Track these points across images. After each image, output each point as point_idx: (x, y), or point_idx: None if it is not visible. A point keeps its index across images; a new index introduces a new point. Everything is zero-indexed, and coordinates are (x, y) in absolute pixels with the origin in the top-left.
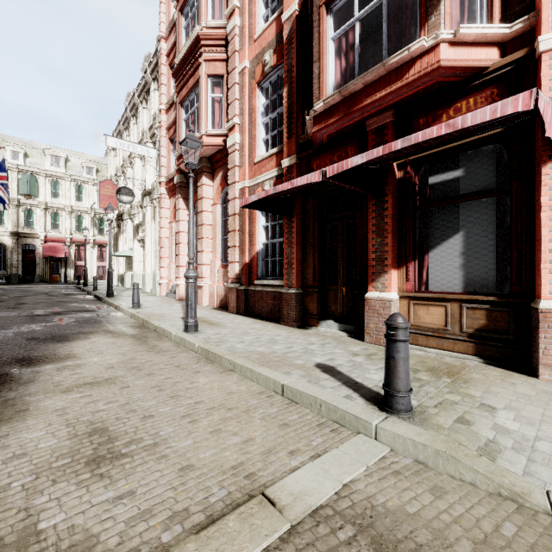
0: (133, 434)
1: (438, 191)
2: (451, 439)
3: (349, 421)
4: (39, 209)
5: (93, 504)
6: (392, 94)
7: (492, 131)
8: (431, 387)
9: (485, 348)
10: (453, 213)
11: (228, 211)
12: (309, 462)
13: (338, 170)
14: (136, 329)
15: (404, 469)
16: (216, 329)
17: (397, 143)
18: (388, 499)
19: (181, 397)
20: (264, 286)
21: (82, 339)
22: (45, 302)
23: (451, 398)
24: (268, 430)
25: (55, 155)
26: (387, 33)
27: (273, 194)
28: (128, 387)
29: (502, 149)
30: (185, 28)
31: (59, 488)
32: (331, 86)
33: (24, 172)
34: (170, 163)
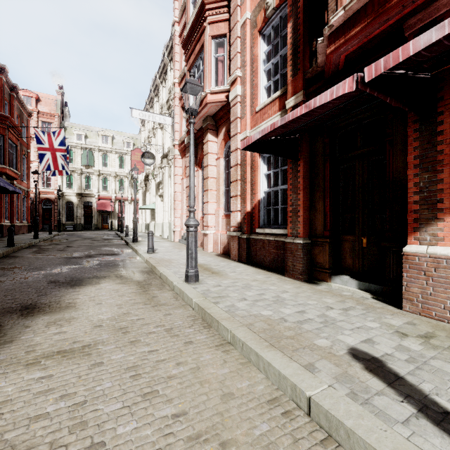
0: None
1: None
2: None
3: None
4: (94, 175)
5: None
6: None
7: None
8: None
9: None
10: None
11: (230, 164)
12: None
13: (387, 65)
14: (144, 275)
15: None
16: (217, 279)
17: None
18: None
19: (157, 397)
20: (266, 235)
21: (92, 284)
22: (86, 245)
23: None
24: None
25: (105, 135)
26: None
27: (280, 128)
28: (100, 365)
29: None
30: (192, 3)
31: None
32: None
33: (85, 149)
34: (182, 128)
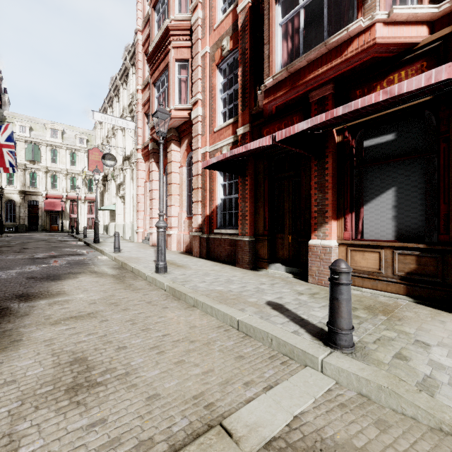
0: (108, 363)
1: (373, 152)
2: (392, 374)
3: (297, 355)
4: (41, 172)
5: (68, 431)
6: (333, 69)
7: (421, 99)
8: (369, 324)
9: (415, 289)
10: (386, 171)
11: (192, 172)
12: (262, 393)
13: (286, 134)
14: (116, 270)
15: (349, 402)
16: (182, 270)
17: (338, 110)
18: (336, 432)
19: (151, 330)
20: (222, 235)
21: (71, 278)
22: (44, 247)
23: (388, 334)
24: (226, 362)
25: (54, 129)
26: (328, 17)
27: (230, 157)
28: (107, 321)
29: (430, 115)
30: (157, 22)
31: (40, 414)
32: (279, 65)
33: (29, 142)
34: (145, 133)
